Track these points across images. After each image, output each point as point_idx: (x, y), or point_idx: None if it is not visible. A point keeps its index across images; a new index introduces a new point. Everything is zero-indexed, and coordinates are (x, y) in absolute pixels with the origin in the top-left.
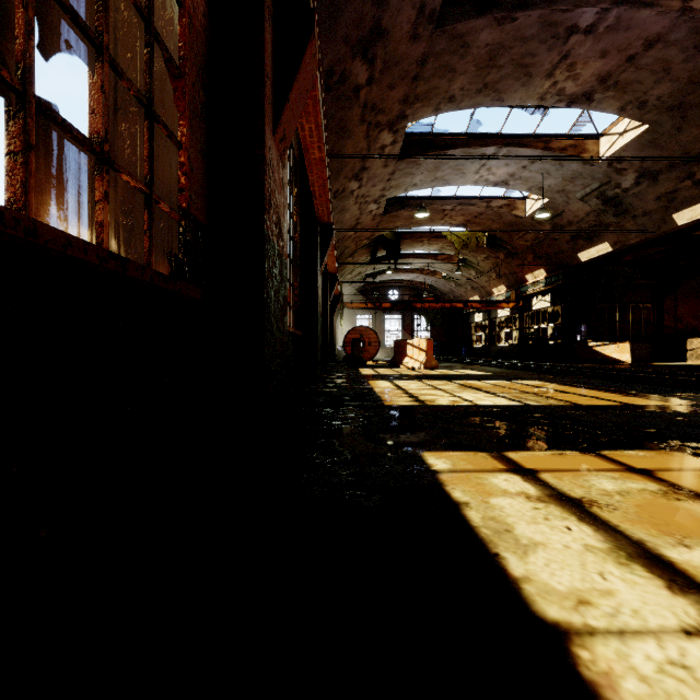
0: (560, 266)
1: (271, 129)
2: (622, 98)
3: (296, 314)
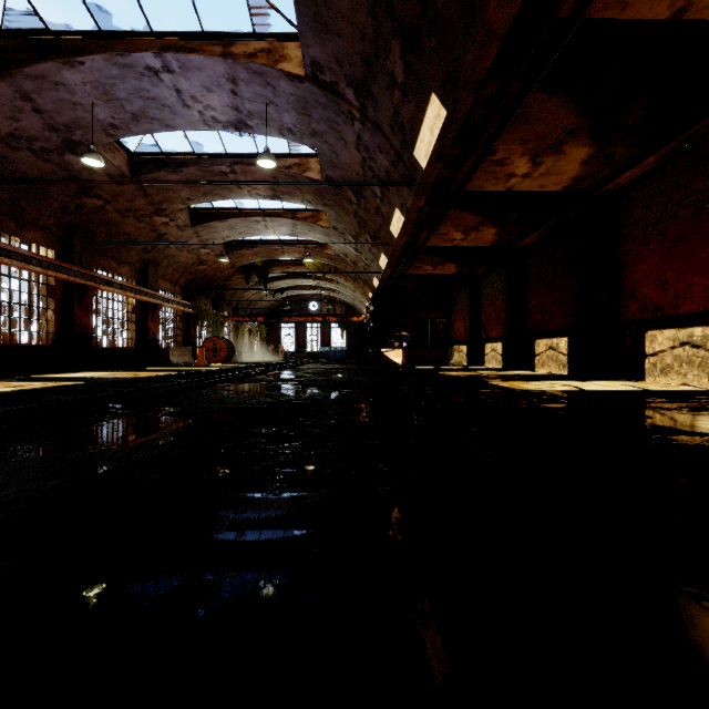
0: (373, 290)
1: None
2: (297, 198)
3: (56, 335)
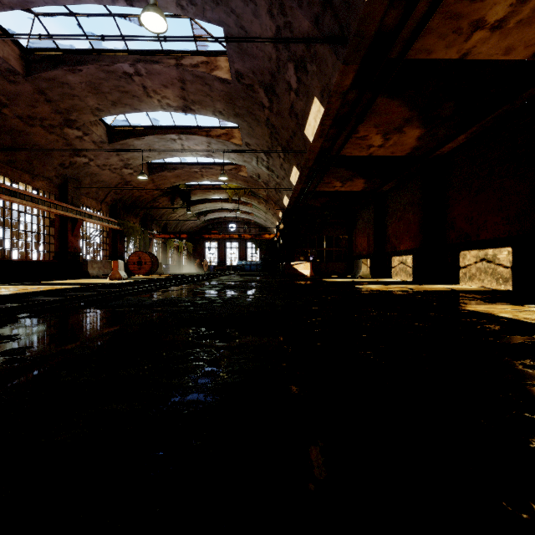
0: (283, 209)
1: None
2: (208, 109)
3: None
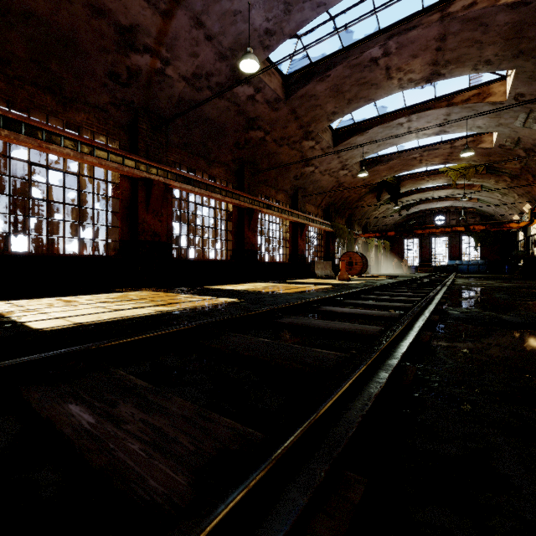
0: None
1: (146, 213)
2: (466, 65)
3: (233, 252)
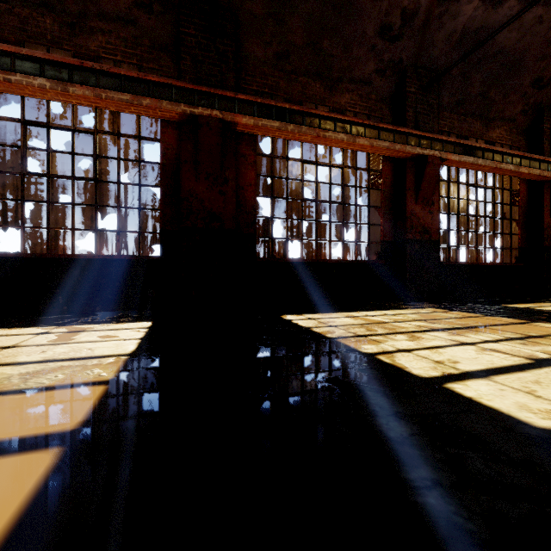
0: None
1: (414, 203)
2: None
3: (519, 251)
